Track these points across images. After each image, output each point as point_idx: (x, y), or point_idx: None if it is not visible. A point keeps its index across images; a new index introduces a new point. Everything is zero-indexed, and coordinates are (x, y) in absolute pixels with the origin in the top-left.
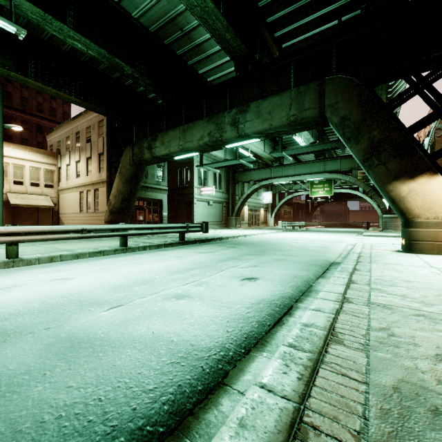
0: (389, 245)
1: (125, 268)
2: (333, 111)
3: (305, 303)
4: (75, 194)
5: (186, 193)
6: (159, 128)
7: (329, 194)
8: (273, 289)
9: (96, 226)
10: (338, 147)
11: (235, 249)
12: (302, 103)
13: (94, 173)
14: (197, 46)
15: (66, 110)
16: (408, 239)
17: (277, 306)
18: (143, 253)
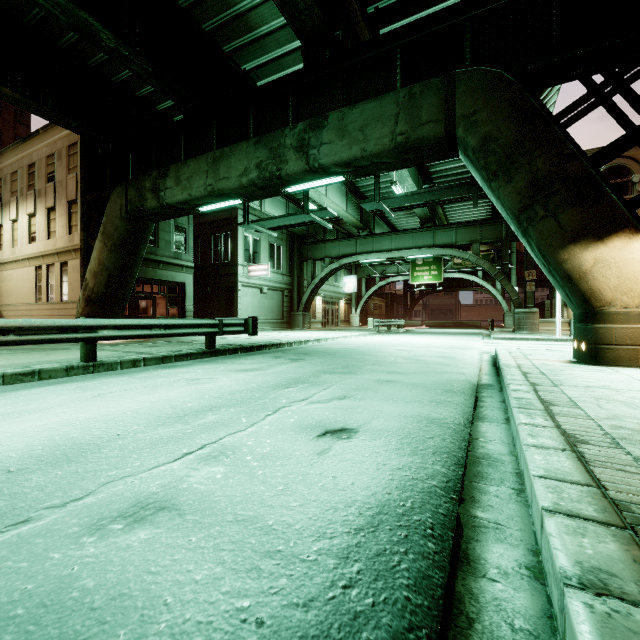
0: (549, 352)
1: (56, 411)
2: (470, 127)
3: (486, 505)
4: (27, 271)
5: (224, 274)
6: (174, 157)
7: (438, 280)
8: (398, 462)
9: (22, 322)
10: (468, 196)
11: (304, 363)
12: (417, 112)
13: (61, 235)
14: (239, 17)
15: (21, 134)
16: (594, 343)
17: (429, 535)
18: (126, 374)
